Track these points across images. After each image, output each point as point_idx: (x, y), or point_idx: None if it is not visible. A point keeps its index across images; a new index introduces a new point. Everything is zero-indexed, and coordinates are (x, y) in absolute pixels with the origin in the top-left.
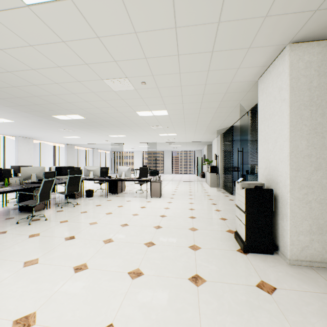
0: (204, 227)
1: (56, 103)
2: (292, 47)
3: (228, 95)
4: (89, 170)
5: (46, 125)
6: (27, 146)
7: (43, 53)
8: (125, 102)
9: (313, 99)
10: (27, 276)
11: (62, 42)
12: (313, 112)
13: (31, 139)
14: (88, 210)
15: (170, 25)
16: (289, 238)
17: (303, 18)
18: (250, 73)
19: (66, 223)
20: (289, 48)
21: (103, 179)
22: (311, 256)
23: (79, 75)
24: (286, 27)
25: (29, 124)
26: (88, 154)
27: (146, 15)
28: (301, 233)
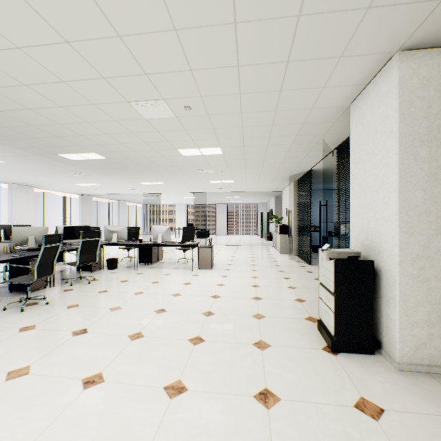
0: (273, 313)
1: (63, 136)
2: (402, 57)
3: (306, 127)
4: (111, 231)
5: (51, 168)
6: (25, 197)
7: (37, 61)
8: (162, 136)
9: (432, 131)
10: (10, 395)
11: (65, 42)
12: (432, 150)
13: (31, 188)
14: (109, 288)
15: (227, 19)
16: (398, 332)
17: (423, 11)
18: (339, 95)
19: (76, 309)
20: (399, 57)
21: (132, 244)
22: (430, 357)
23: (94, 95)
24: (396, 26)
25: (26, 166)
26: (111, 207)
27: (191, 1)
28: (415, 325)
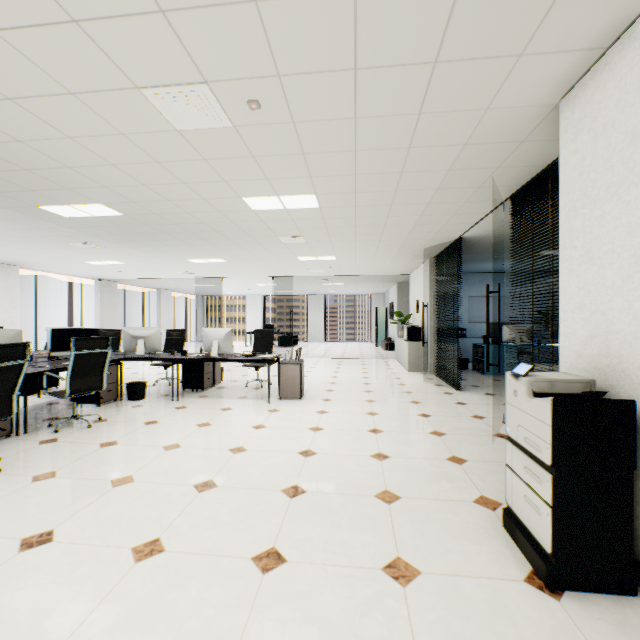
0: (414, 489)
1: (35, 168)
2: None
3: (469, 153)
4: (135, 337)
5: (35, 232)
6: (4, 282)
7: None
8: (214, 170)
9: None
10: None
11: None
12: None
13: (15, 267)
14: (122, 437)
15: None
16: None
17: None
18: (545, 77)
19: (49, 482)
20: None
21: (169, 358)
22: None
23: (67, 68)
24: None
25: None
26: (148, 300)
27: None
28: None
